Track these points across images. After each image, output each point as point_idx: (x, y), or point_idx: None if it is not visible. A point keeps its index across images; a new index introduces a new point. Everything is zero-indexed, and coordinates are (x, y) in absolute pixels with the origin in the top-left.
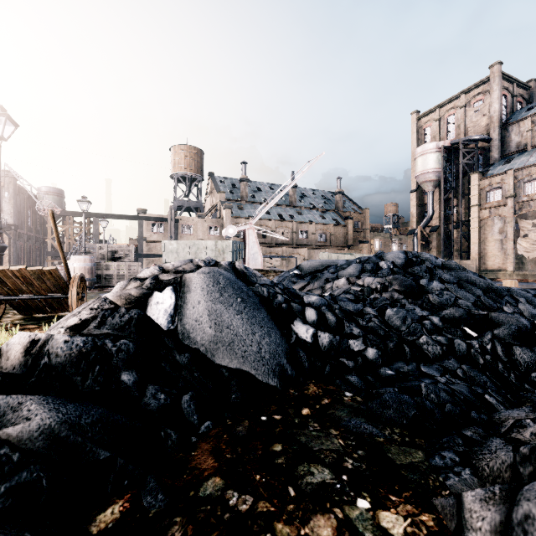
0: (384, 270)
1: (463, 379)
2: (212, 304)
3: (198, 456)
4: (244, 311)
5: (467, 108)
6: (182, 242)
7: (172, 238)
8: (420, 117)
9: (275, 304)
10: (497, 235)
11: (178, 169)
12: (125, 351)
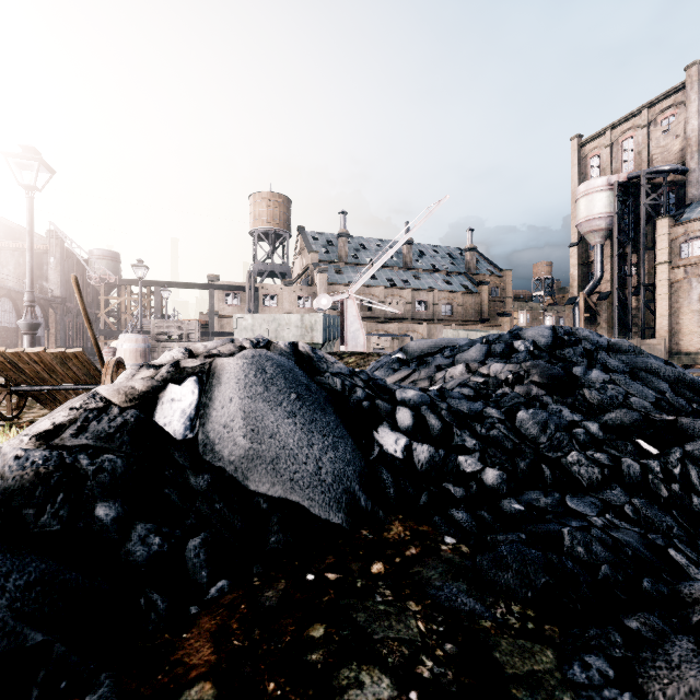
0: (521, 354)
1: (634, 521)
2: (250, 402)
3: (191, 640)
4: (300, 413)
5: (652, 128)
6: (259, 316)
7: (251, 311)
8: (584, 143)
9: (351, 402)
10: (697, 304)
11: (259, 223)
12: (108, 471)
